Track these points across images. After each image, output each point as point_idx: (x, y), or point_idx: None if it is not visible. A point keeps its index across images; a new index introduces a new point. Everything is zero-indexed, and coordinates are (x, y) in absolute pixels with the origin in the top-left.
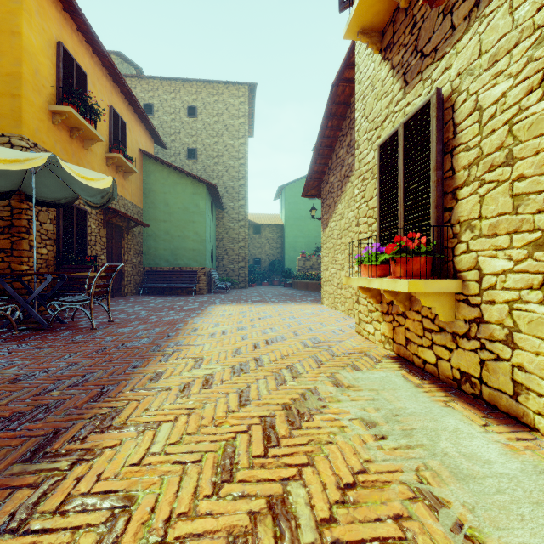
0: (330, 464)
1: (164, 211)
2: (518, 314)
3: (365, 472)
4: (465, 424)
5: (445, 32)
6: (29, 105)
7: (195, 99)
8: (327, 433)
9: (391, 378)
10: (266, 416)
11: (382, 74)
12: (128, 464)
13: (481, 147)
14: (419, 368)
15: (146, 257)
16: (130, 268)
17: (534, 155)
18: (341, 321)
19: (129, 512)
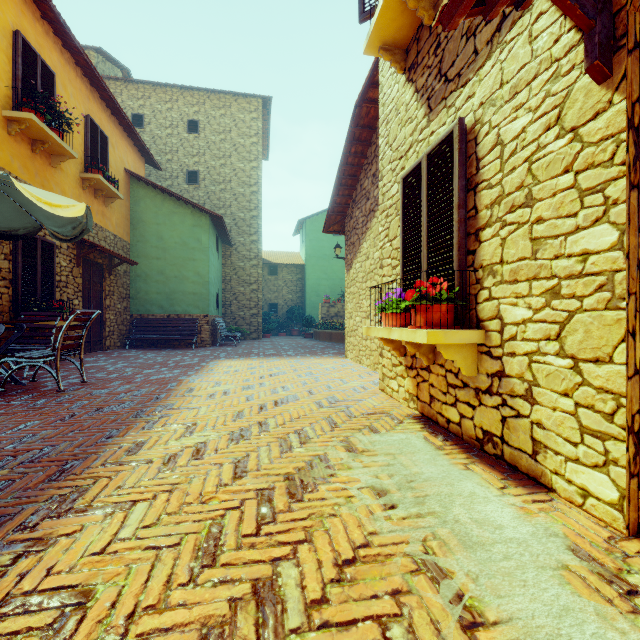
0: (330, 539)
1: (157, 246)
2: (537, 366)
3: (368, 545)
4: (482, 488)
5: (469, 57)
6: None
7: (197, 112)
8: (331, 505)
9: (411, 440)
10: (264, 489)
11: (406, 97)
12: (89, 553)
13: (503, 185)
14: (443, 428)
15: (134, 303)
16: (113, 315)
17: (551, 197)
18: (364, 377)
19: (84, 609)
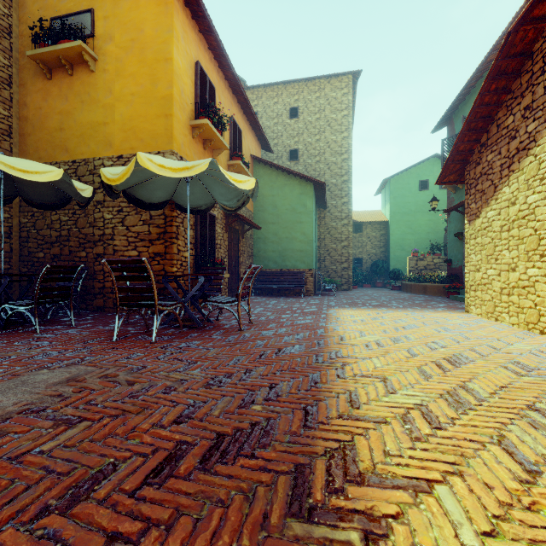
0: None
1: (272, 213)
2: None
3: None
4: None
5: None
6: (177, 123)
7: (297, 100)
8: None
9: None
10: None
11: None
12: None
13: None
14: None
15: (256, 259)
16: (244, 269)
17: None
18: (526, 338)
19: None
